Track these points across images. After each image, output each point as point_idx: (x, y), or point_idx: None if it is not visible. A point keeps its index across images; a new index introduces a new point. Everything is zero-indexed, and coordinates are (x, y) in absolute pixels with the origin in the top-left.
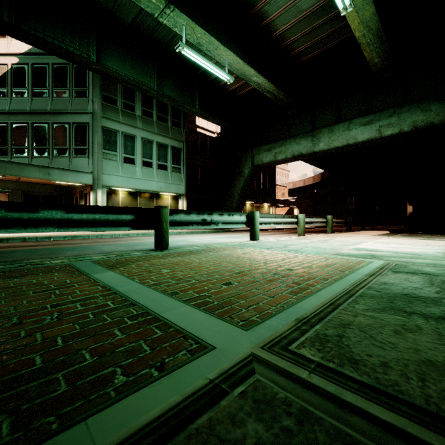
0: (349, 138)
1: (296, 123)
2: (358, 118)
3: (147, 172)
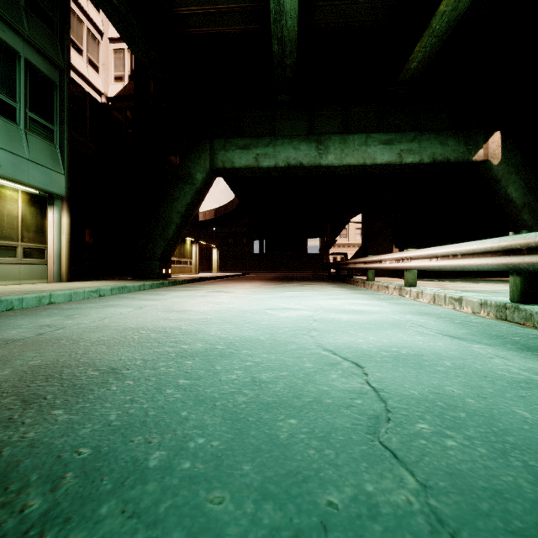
0: (367, 156)
1: (286, 118)
2: (377, 133)
3: None
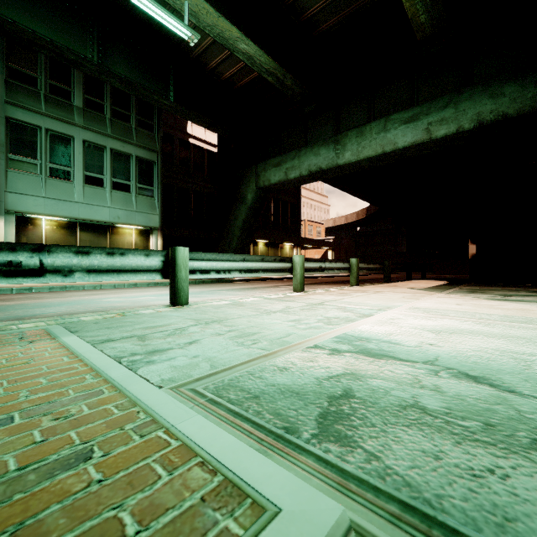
0: (385, 142)
1: (315, 126)
2: (398, 113)
3: (93, 192)
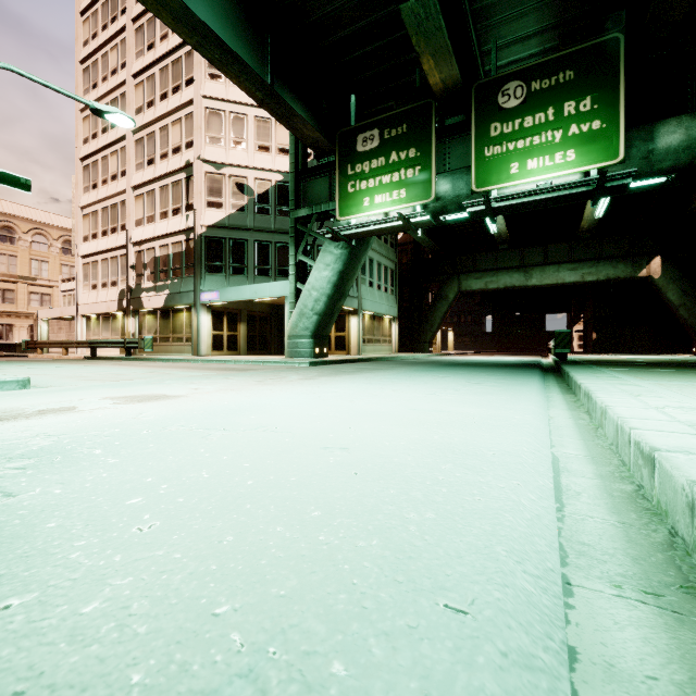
0: (558, 278)
1: (505, 256)
2: (566, 264)
3: (379, 295)
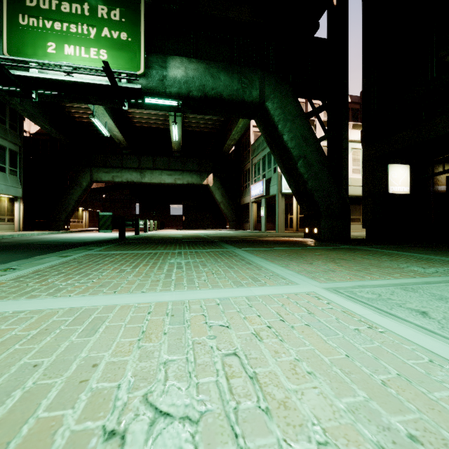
0: (161, 179)
1: (128, 159)
2: (166, 171)
3: None
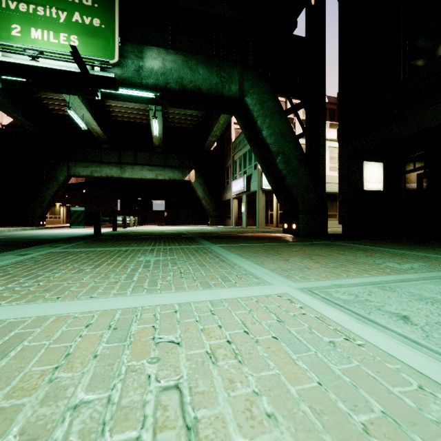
0: (142, 175)
1: (107, 154)
2: (147, 166)
3: None
